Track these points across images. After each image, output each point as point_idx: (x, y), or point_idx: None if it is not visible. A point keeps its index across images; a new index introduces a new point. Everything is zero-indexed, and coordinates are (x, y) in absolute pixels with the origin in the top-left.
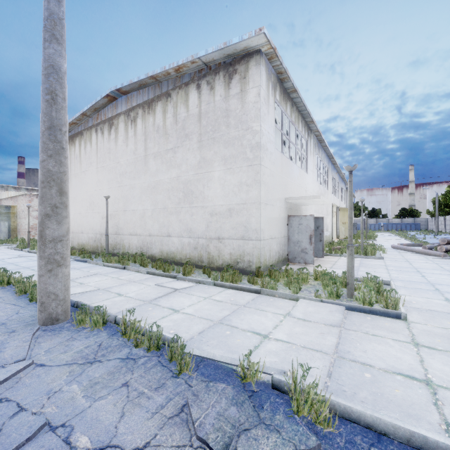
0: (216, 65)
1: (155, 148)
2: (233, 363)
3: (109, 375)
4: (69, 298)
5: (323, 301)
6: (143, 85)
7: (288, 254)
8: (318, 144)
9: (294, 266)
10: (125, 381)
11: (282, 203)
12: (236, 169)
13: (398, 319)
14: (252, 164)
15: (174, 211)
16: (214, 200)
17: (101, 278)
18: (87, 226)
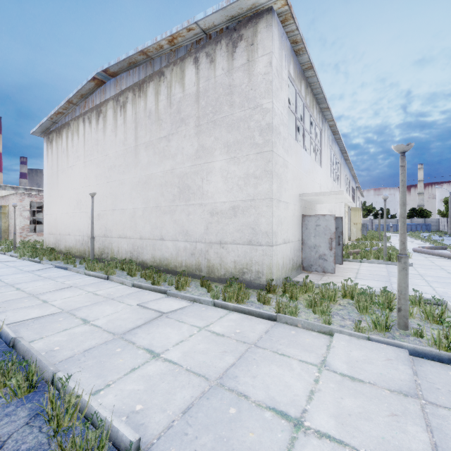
0: (217, 33)
1: (147, 136)
2: None
3: None
4: None
5: (370, 339)
6: (133, 64)
7: (303, 261)
8: (331, 136)
9: (311, 276)
10: None
11: (296, 200)
12: (242, 158)
13: None
14: (262, 151)
15: (167, 210)
16: (214, 196)
17: (74, 292)
18: (74, 228)
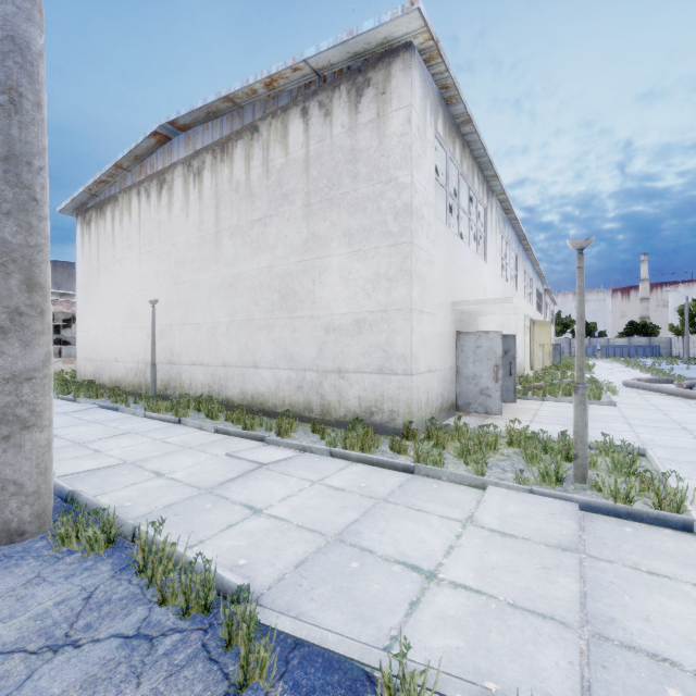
0: (334, 74)
1: (233, 218)
2: (366, 662)
3: (84, 688)
4: (50, 489)
5: (533, 492)
6: (213, 113)
7: (457, 398)
8: (502, 215)
9: (469, 419)
10: None
11: (447, 311)
12: (369, 252)
13: (687, 533)
14: (397, 243)
15: (263, 324)
16: (331, 305)
17: (135, 440)
18: (124, 350)
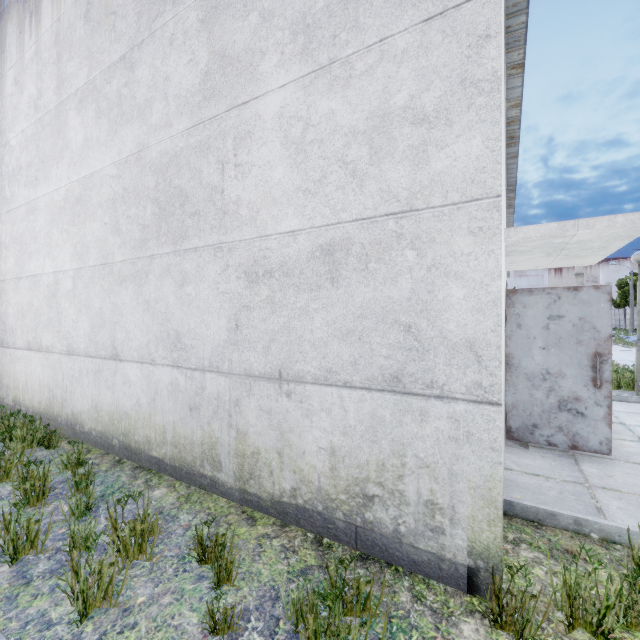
0: None
1: (81, 71)
2: None
3: None
4: None
5: None
6: None
7: (508, 414)
8: None
9: (544, 462)
10: None
11: None
12: (360, 57)
13: None
14: (451, 3)
15: (128, 271)
16: (259, 214)
17: None
18: None
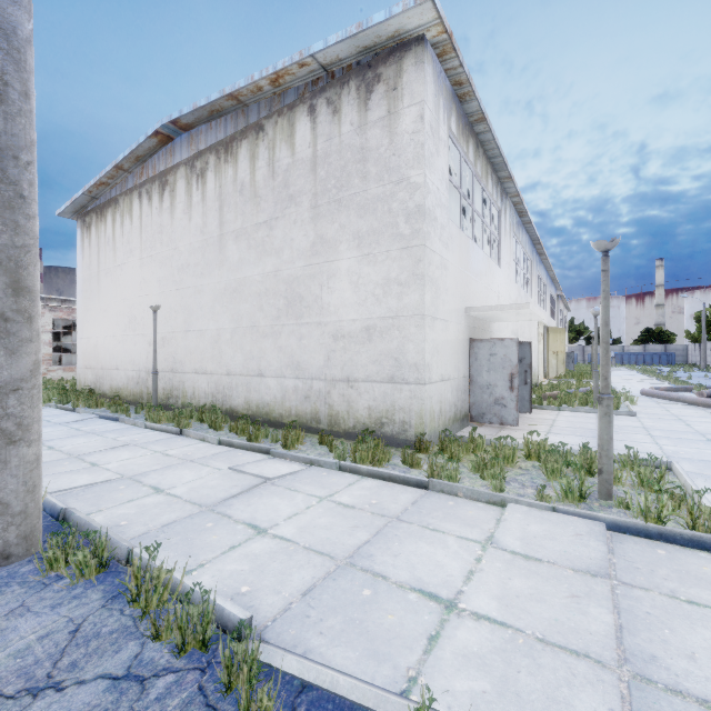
0: (343, 70)
1: (237, 221)
2: None
3: None
4: (39, 508)
5: (556, 511)
6: (217, 112)
7: (471, 408)
8: (516, 219)
9: (483, 430)
10: None
11: (460, 317)
12: (380, 255)
13: None
14: (409, 246)
15: (269, 331)
16: (339, 311)
17: (134, 452)
18: (125, 358)
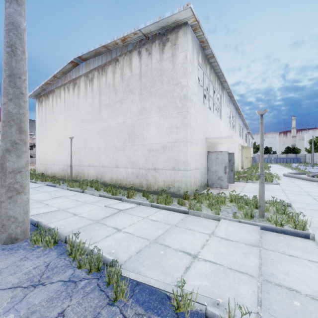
0: (152, 36)
1: (107, 100)
2: (167, 290)
3: (48, 301)
4: (28, 220)
5: (240, 222)
6: (98, 53)
7: (208, 181)
8: (228, 99)
9: (213, 190)
10: (62, 310)
11: (203, 142)
12: (168, 116)
13: (307, 239)
14: (181, 111)
15: (121, 148)
16: (151, 139)
17: (63, 199)
18: (57, 160)
